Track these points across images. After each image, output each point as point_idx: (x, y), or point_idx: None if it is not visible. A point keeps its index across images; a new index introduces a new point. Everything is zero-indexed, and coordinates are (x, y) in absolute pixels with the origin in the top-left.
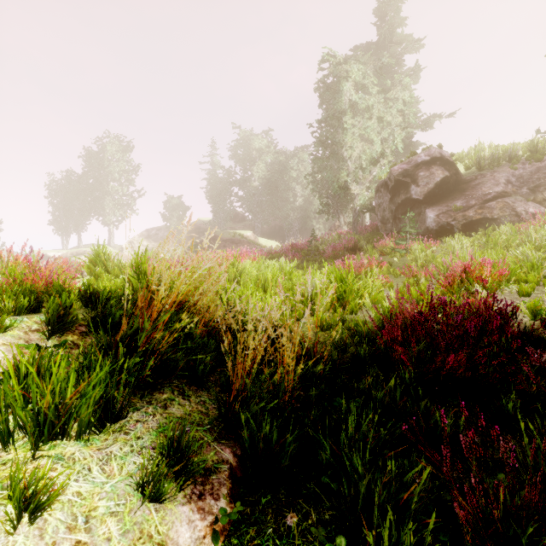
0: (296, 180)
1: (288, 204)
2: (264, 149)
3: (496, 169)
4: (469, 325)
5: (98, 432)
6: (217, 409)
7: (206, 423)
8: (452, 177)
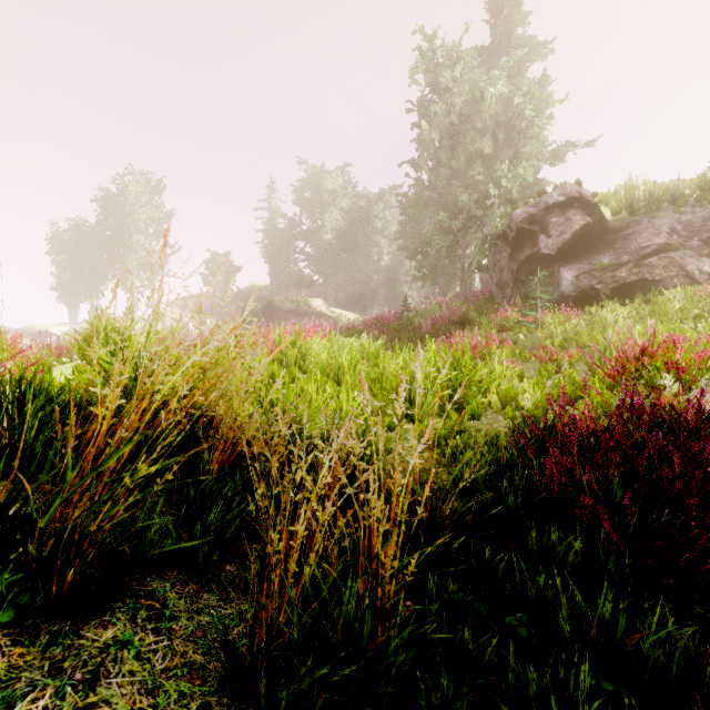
0: (381, 232)
1: (371, 264)
2: (339, 191)
3: (656, 213)
4: None
5: None
6: (221, 675)
7: None
8: (596, 225)
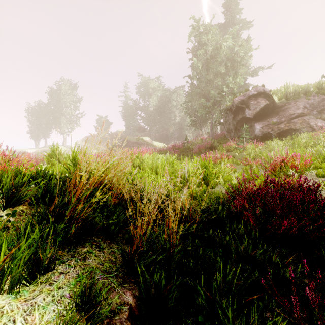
0: (176, 107)
1: (171, 121)
2: (157, 88)
3: (297, 99)
4: (295, 198)
5: (28, 284)
6: (122, 260)
7: (114, 270)
8: (271, 104)
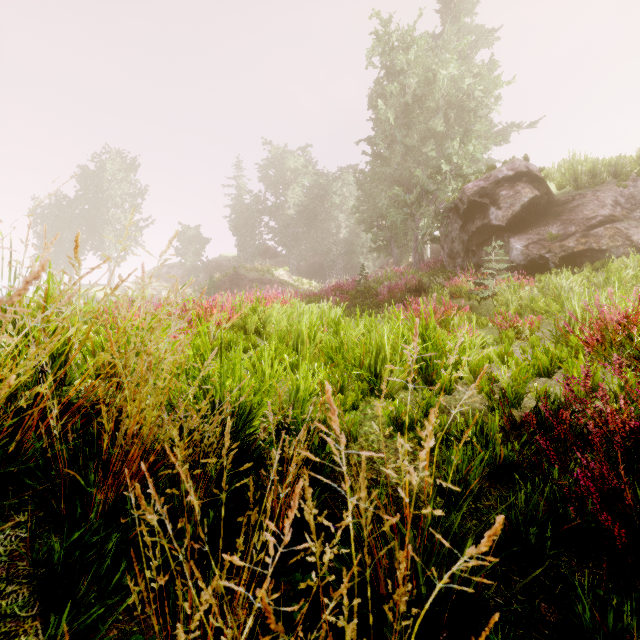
0: (340, 207)
1: (330, 236)
2: (301, 170)
3: (599, 187)
4: None
5: None
6: None
7: None
8: (543, 198)
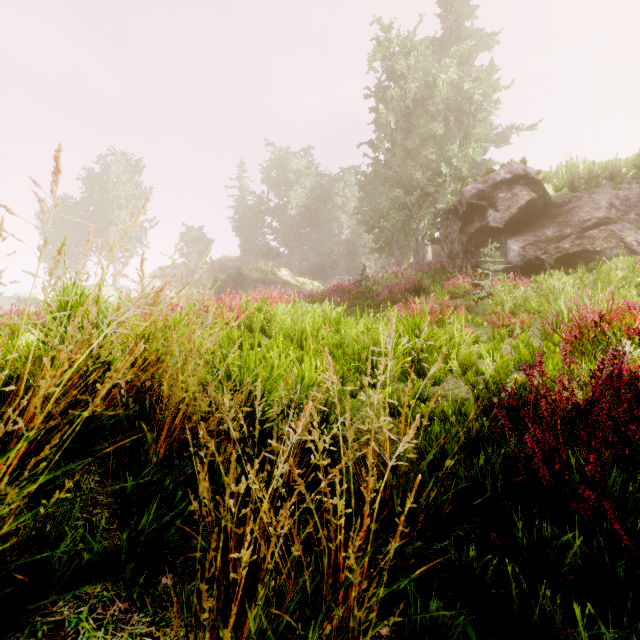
0: (342, 208)
1: (332, 237)
2: (304, 171)
3: (595, 190)
4: None
5: None
6: None
7: None
8: (540, 200)
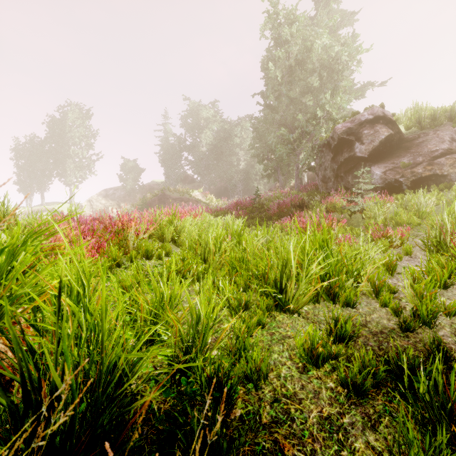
0: (239, 146)
1: (233, 167)
2: (211, 119)
3: (438, 128)
4: None
5: None
6: None
7: None
8: (396, 135)
